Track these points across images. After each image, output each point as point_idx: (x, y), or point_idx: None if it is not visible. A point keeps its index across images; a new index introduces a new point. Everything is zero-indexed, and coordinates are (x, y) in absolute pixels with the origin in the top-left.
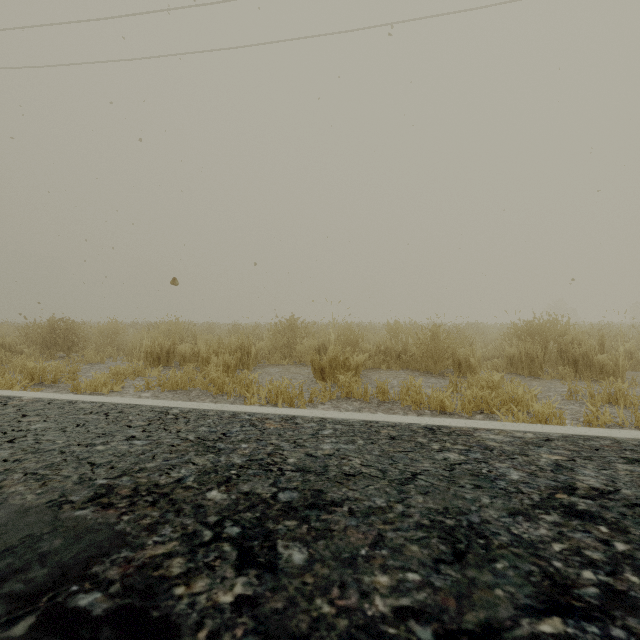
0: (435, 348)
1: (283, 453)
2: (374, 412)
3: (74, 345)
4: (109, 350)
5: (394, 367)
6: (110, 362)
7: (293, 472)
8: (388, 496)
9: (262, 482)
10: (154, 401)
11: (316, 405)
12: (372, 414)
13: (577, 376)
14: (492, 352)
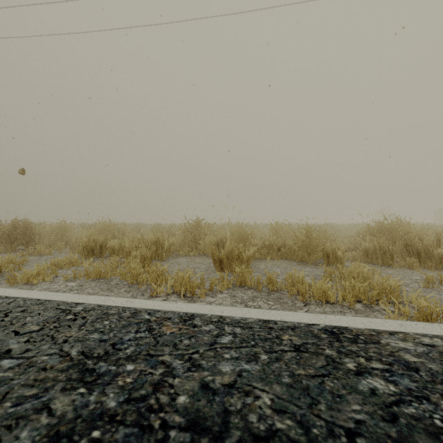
0: (308, 243)
1: (173, 383)
2: (266, 302)
3: (31, 240)
4: (58, 244)
5: (276, 258)
6: (57, 254)
7: (180, 433)
8: None
9: None
10: (66, 295)
11: (215, 294)
12: (268, 311)
13: (421, 265)
14: (348, 245)
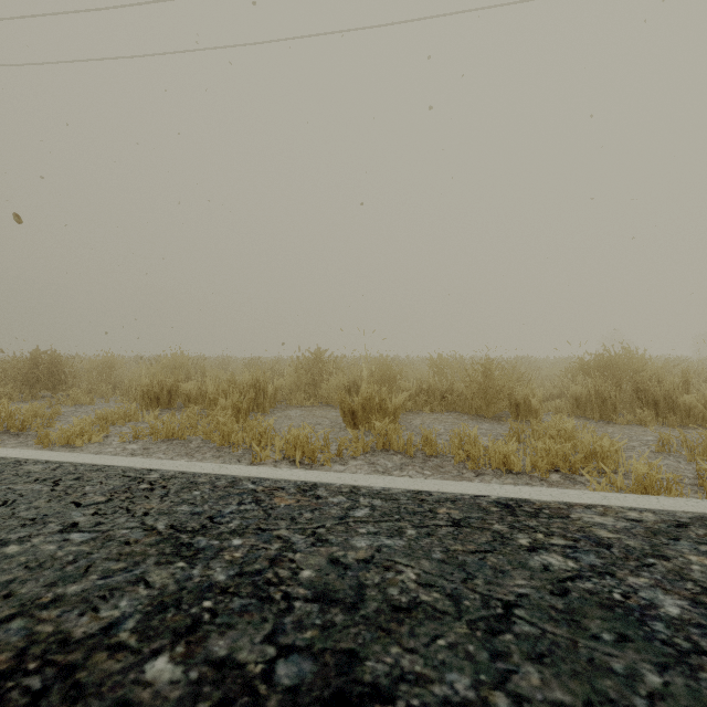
0: (488, 387)
1: (294, 558)
2: (420, 471)
3: (61, 383)
4: (102, 389)
5: (438, 409)
6: (101, 403)
7: (307, 603)
8: (475, 668)
9: (252, 631)
10: (131, 460)
11: (346, 460)
12: (421, 479)
13: (659, 420)
14: (551, 391)
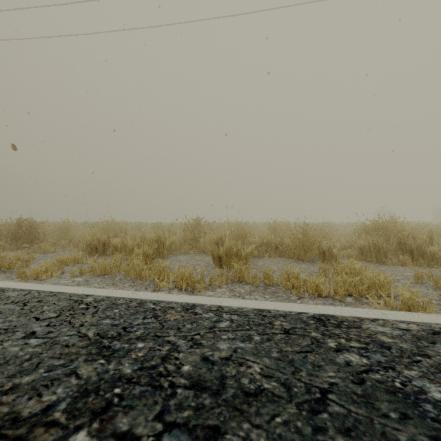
0: (305, 241)
1: (178, 356)
2: (262, 295)
3: (36, 239)
4: (62, 242)
5: (274, 255)
6: (61, 251)
7: (186, 390)
8: (302, 440)
9: (146, 411)
10: (76, 288)
11: (214, 288)
12: (263, 302)
13: (414, 262)
14: (344, 244)
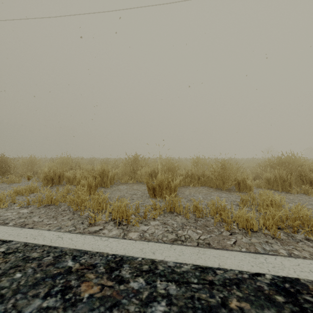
0: (223, 174)
1: None
2: (195, 231)
3: (7, 171)
4: (28, 174)
5: (197, 185)
6: (25, 182)
7: None
8: None
9: None
10: None
11: (148, 221)
12: (202, 250)
13: None
14: (251, 175)
